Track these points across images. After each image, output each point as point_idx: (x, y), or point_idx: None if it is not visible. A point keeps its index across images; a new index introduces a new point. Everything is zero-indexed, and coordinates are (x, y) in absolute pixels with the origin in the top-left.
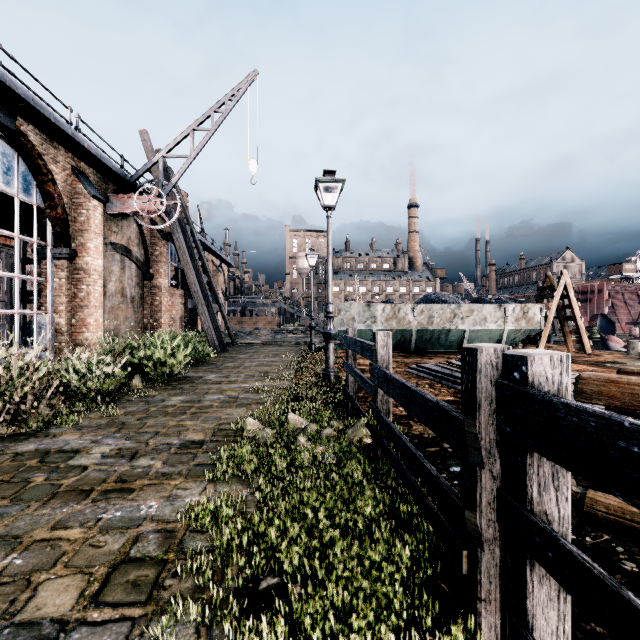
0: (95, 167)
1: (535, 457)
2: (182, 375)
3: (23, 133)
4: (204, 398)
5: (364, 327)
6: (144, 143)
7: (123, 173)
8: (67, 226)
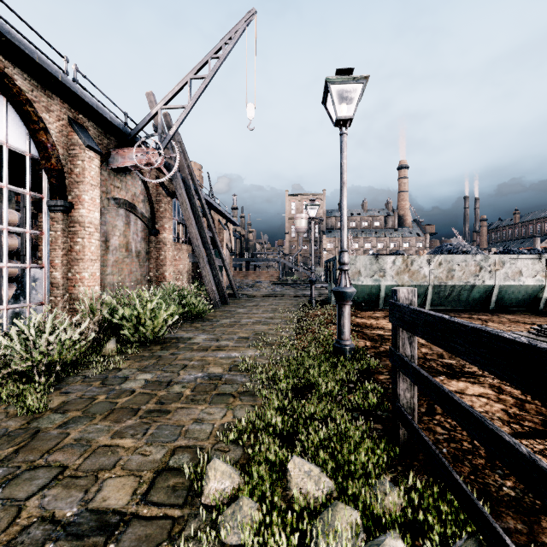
0: (94, 120)
1: None
2: (170, 335)
3: (7, 75)
4: (177, 378)
5: (371, 281)
6: (150, 104)
7: (123, 127)
8: (62, 178)
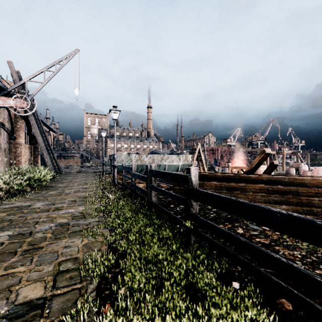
0: None
1: (152, 178)
2: (45, 185)
3: None
4: (65, 191)
5: (127, 164)
6: (10, 68)
7: (4, 86)
8: None
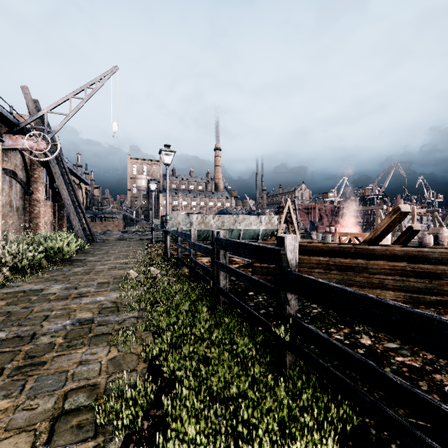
0: None
1: (221, 251)
2: (70, 259)
3: None
4: (95, 268)
5: (186, 228)
6: (25, 95)
7: (15, 120)
8: None
